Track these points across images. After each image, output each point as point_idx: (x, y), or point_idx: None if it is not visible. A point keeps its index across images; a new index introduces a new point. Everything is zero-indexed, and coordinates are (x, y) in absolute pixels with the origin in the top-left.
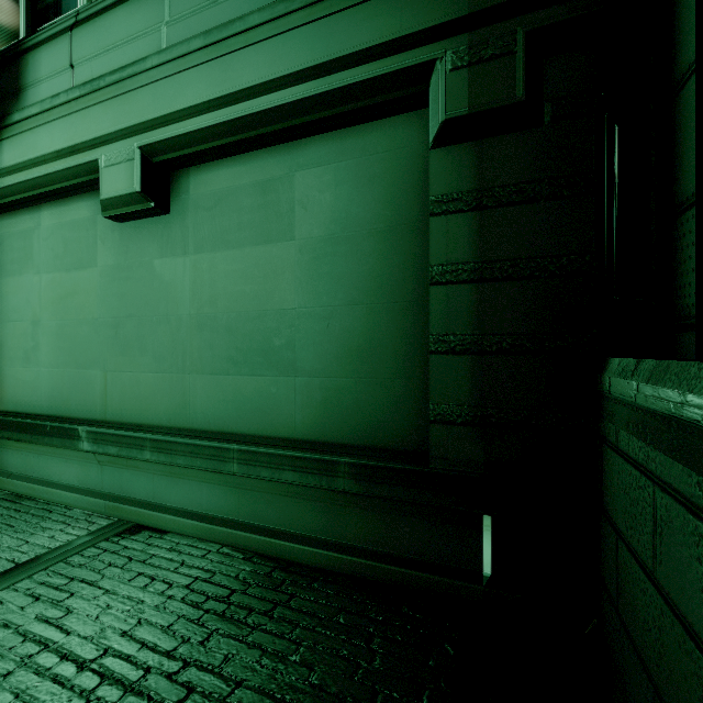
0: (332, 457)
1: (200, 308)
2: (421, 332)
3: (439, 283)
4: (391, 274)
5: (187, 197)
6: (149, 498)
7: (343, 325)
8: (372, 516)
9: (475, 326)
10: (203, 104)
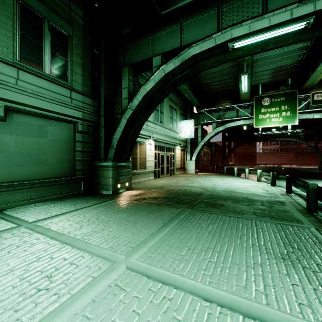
0: (61, 178)
1: (18, 149)
2: (72, 158)
3: (77, 151)
4: (67, 148)
5: (12, 119)
6: (2, 202)
7: (59, 156)
8: (67, 187)
9: (81, 157)
10: (32, 106)
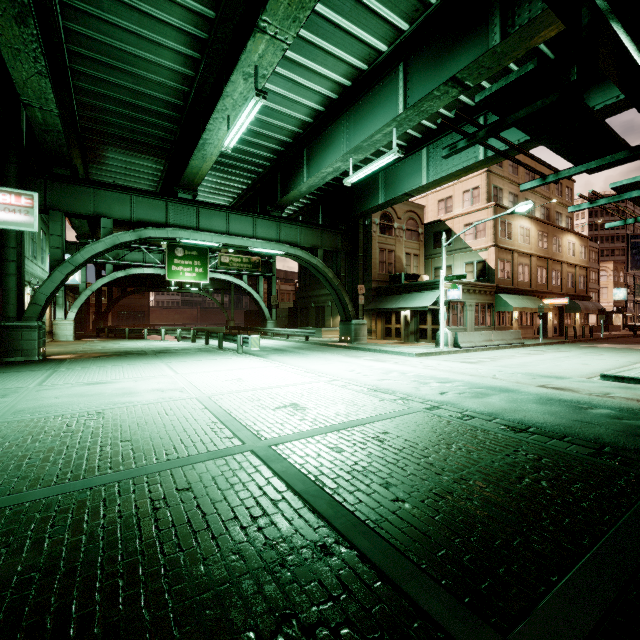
0: None
1: None
2: None
3: None
4: None
5: None
6: None
7: None
8: None
9: None
10: None
